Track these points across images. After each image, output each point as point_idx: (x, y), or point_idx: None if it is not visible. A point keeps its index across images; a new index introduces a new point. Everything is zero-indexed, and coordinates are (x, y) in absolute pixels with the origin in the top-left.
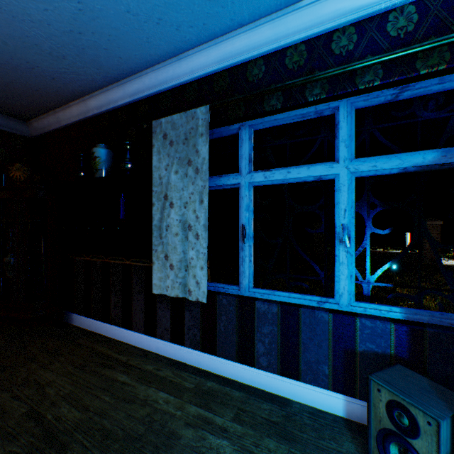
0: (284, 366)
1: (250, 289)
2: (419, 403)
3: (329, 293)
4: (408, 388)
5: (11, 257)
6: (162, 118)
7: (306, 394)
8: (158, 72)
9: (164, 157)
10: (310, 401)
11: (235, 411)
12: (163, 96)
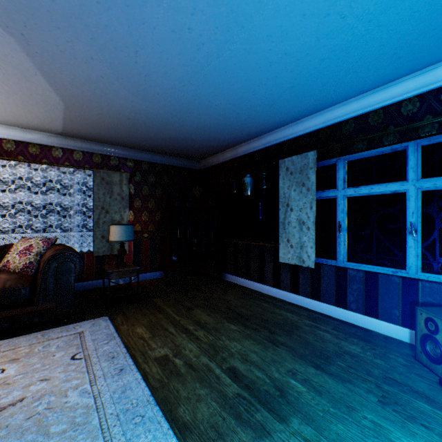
0: (367, 309)
1: (344, 262)
2: (439, 316)
3: (405, 269)
4: (438, 312)
5: (195, 239)
6: (285, 159)
7: (382, 327)
8: (282, 131)
9: (286, 181)
10: (385, 331)
11: (332, 327)
12: (285, 143)
